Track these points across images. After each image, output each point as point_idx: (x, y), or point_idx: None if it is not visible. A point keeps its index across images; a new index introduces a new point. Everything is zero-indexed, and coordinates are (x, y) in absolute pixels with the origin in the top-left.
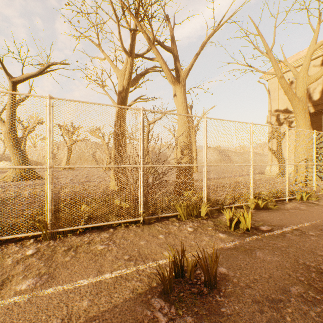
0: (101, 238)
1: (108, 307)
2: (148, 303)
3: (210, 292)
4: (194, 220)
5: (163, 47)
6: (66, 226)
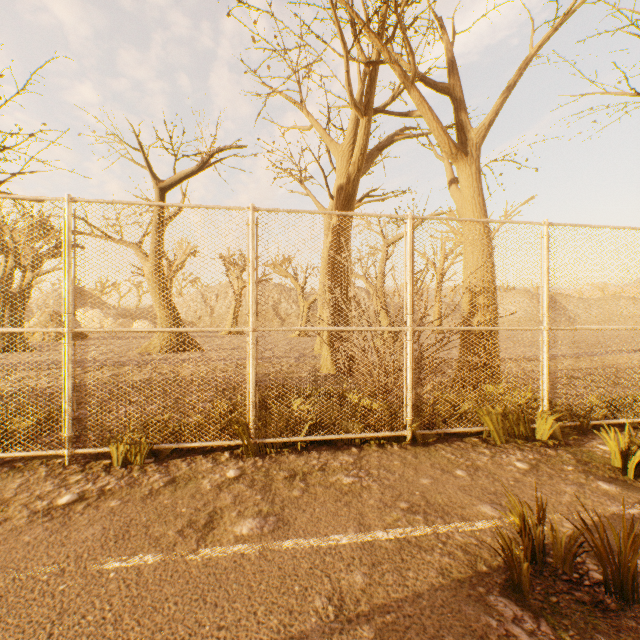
0: (341, 464)
1: (405, 594)
2: (483, 603)
3: (623, 609)
4: (522, 447)
5: (430, 85)
6: (277, 435)
